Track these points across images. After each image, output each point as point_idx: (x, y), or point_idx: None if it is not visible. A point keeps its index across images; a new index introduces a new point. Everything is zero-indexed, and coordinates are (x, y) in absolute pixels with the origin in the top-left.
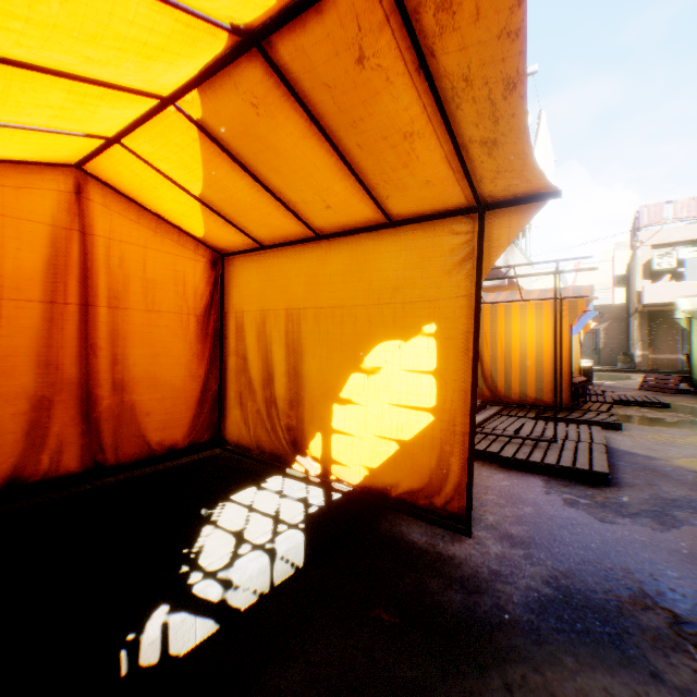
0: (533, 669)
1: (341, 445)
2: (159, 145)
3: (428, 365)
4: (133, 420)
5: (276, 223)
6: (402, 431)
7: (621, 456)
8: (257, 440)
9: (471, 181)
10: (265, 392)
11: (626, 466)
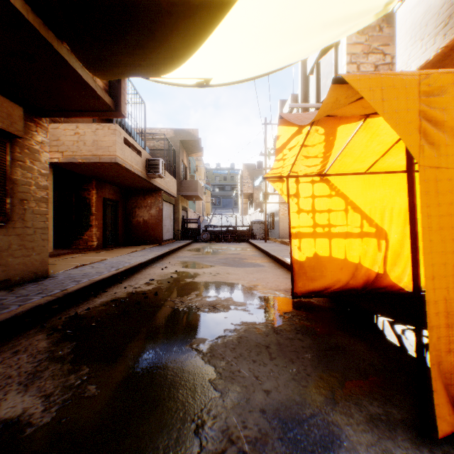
0: (306, 385)
1: None
2: None
3: None
4: None
5: None
6: None
7: None
8: None
9: None
10: None
11: None
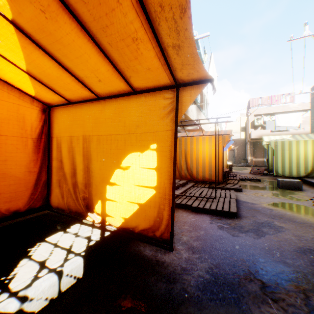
0: None
1: (110, 207)
2: None
3: (153, 165)
4: None
5: (74, 89)
6: (140, 199)
7: (242, 203)
8: (68, 205)
9: (170, 70)
10: (72, 179)
11: (244, 208)
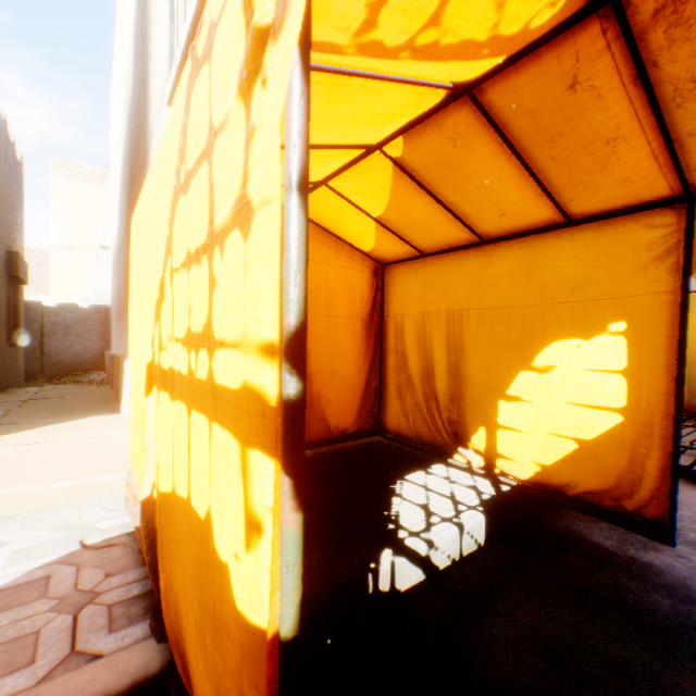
0: None
1: (507, 441)
2: (357, 182)
3: (614, 364)
4: (318, 406)
5: (443, 234)
6: (581, 430)
7: None
8: (416, 431)
9: (679, 172)
10: (424, 387)
11: None
